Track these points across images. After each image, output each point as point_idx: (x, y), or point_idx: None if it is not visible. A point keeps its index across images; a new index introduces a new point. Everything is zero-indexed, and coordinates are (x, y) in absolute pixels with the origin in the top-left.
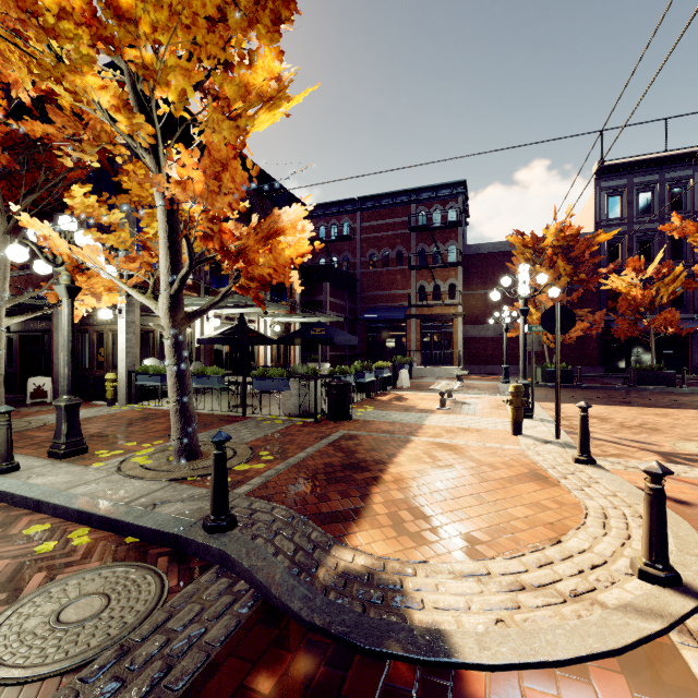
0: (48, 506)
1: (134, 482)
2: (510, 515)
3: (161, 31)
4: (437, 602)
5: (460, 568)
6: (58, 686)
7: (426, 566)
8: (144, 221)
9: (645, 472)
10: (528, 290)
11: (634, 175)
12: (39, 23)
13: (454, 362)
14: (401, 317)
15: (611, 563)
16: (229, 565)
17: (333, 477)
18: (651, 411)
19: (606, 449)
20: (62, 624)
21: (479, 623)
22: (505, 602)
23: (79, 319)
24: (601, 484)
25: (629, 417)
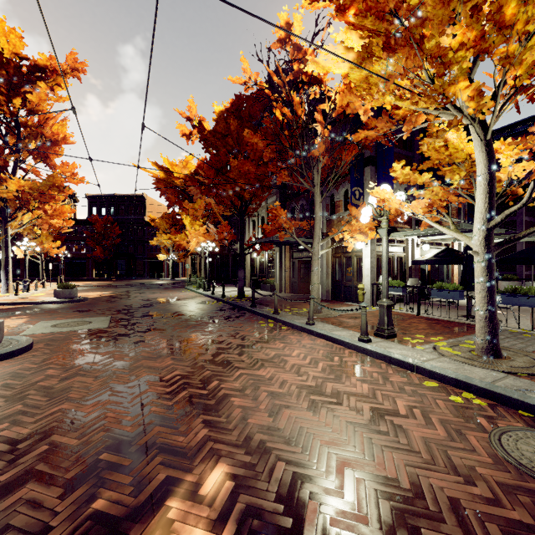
0: (423, 370)
1: (470, 367)
2: None
3: (531, 22)
4: None
5: None
6: None
7: None
8: (447, 177)
9: None
10: None
11: None
12: (442, 62)
13: None
14: None
15: None
16: None
17: None
18: None
19: None
20: None
21: None
22: None
23: (351, 249)
24: None
25: None
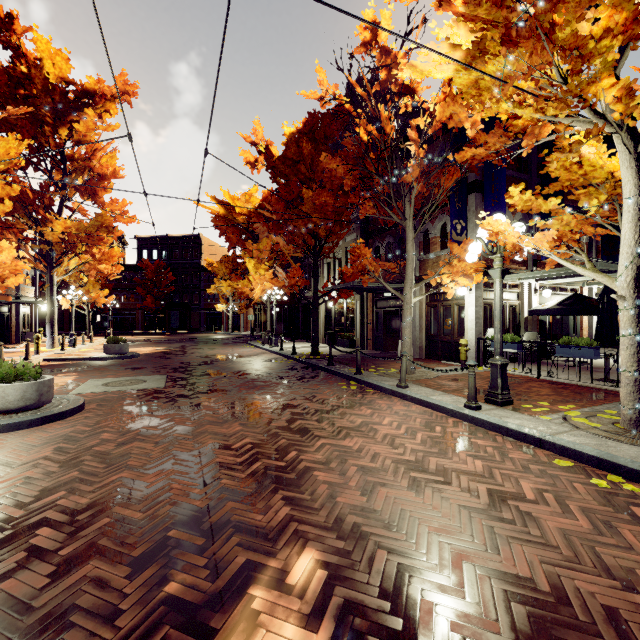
0: (553, 446)
1: (615, 443)
2: None
3: None
4: None
5: None
6: None
7: None
8: (581, 202)
9: None
10: None
11: None
12: (579, 54)
13: None
14: None
15: None
16: None
17: None
18: None
19: None
20: None
21: None
22: None
23: (451, 296)
24: None
25: None
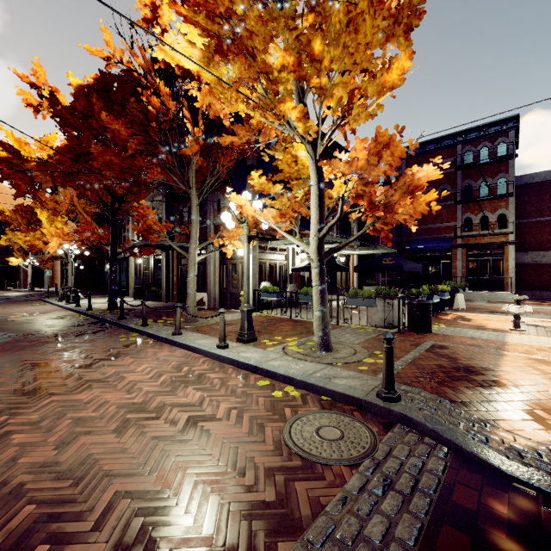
0: (262, 370)
1: (302, 362)
2: None
3: (335, 62)
4: None
5: None
6: (350, 472)
7: None
8: (294, 190)
9: None
10: None
11: None
12: (269, 78)
13: (504, 288)
14: (448, 247)
15: None
16: (411, 425)
17: (450, 375)
18: None
19: None
20: (325, 439)
21: None
22: None
23: (230, 256)
24: None
25: None
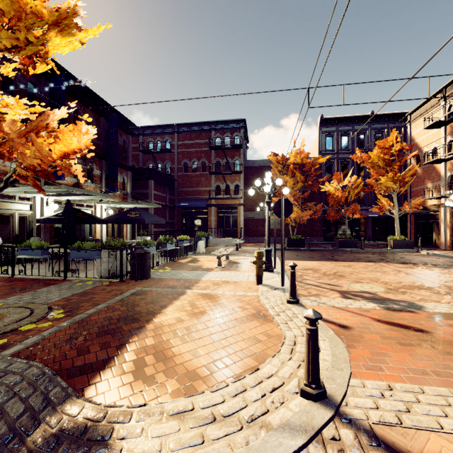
0: None
1: None
2: (232, 349)
3: None
4: (134, 450)
5: (171, 407)
6: None
7: (143, 410)
8: None
9: (306, 318)
10: (269, 189)
11: (339, 125)
12: None
13: (238, 235)
14: (204, 206)
15: (286, 384)
16: None
17: (106, 329)
18: (342, 264)
19: (311, 291)
20: None
21: None
22: (193, 438)
23: None
24: (299, 318)
25: (330, 268)
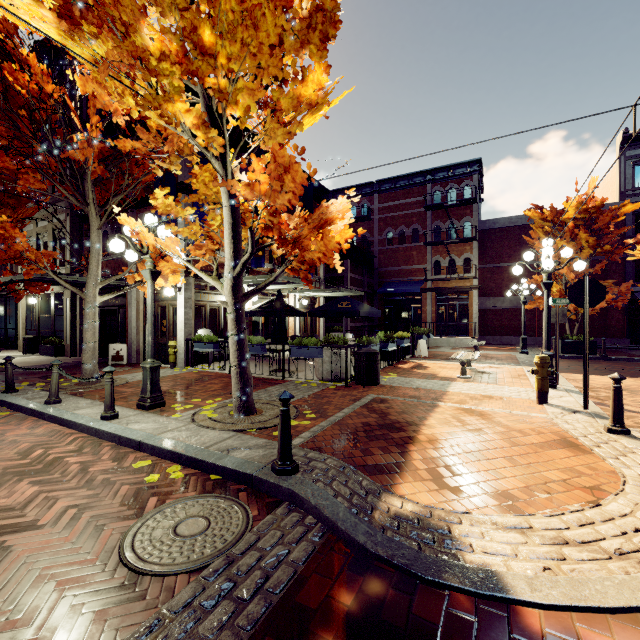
0: (147, 447)
1: (208, 431)
2: (545, 477)
3: (234, 61)
4: (485, 547)
5: (502, 521)
6: (188, 580)
7: (470, 516)
8: (210, 216)
9: None
10: (552, 264)
11: None
12: (146, 66)
13: (469, 333)
14: (417, 291)
15: None
16: (298, 502)
17: (371, 434)
18: None
19: (639, 421)
20: (180, 536)
21: (527, 568)
22: (550, 553)
23: None
24: (638, 454)
25: None
